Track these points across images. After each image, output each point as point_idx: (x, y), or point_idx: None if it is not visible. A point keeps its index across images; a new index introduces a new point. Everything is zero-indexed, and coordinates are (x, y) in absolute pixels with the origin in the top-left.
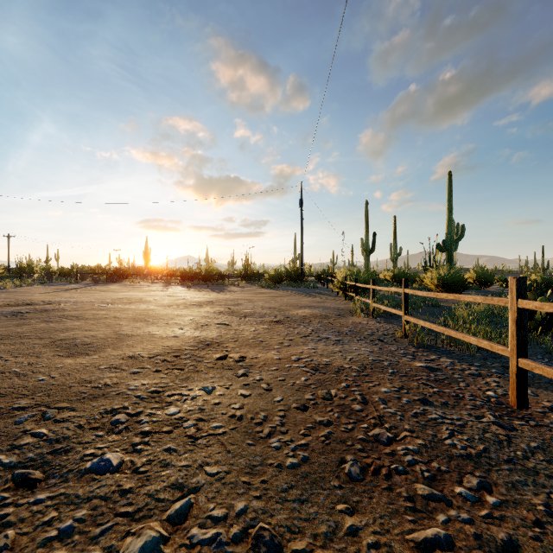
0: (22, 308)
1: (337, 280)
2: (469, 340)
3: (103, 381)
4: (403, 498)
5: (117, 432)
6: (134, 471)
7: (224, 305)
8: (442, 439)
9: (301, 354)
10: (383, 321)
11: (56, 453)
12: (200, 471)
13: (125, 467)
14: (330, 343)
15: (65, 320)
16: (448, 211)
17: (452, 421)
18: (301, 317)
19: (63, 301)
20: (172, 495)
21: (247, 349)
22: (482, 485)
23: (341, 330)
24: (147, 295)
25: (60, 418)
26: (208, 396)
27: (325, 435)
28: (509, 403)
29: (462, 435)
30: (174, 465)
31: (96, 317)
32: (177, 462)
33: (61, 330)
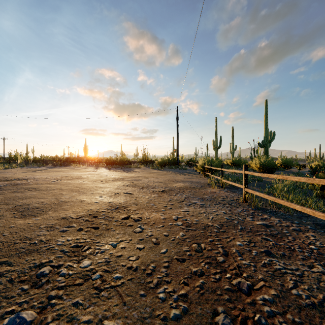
0: (1, 183)
1: (199, 165)
2: (295, 207)
3: (39, 238)
4: None
5: (39, 285)
6: None
7: (130, 180)
8: (289, 288)
9: (179, 215)
10: (229, 191)
11: None
12: None
13: (37, 323)
14: (197, 206)
15: (27, 191)
16: (265, 123)
17: (292, 271)
18: (177, 188)
19: (30, 178)
20: None
21: (143, 211)
22: None
23: (204, 197)
24: (83, 174)
25: None
26: (114, 249)
27: (199, 286)
28: None
29: (303, 284)
30: (79, 320)
31: (47, 189)
32: (81, 317)
33: (22, 198)
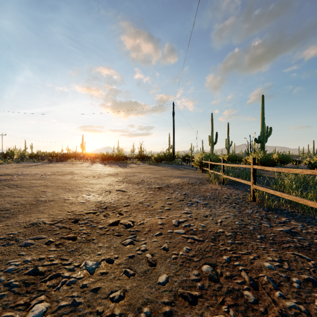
0: None
1: (196, 160)
2: None
3: None
4: None
5: None
6: None
7: (124, 176)
8: None
9: (180, 218)
10: (232, 188)
11: None
12: None
13: None
14: (200, 207)
15: (6, 188)
16: (261, 118)
17: None
18: (175, 184)
19: (18, 173)
20: None
21: (136, 213)
22: None
23: (205, 195)
24: (76, 170)
25: None
26: (89, 277)
27: None
28: None
29: None
30: None
31: (30, 185)
32: None
33: None
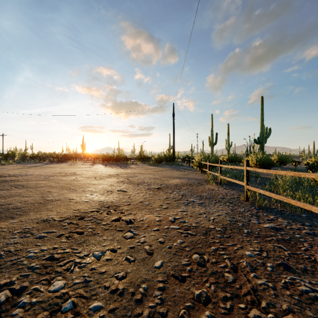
0: None
1: (196, 161)
2: (311, 208)
3: (7, 248)
4: None
5: None
6: None
7: (125, 177)
8: None
9: (176, 216)
10: (228, 188)
11: None
12: None
13: None
14: (196, 206)
15: (14, 188)
16: (261, 120)
17: None
18: (174, 185)
19: (22, 174)
20: None
21: (136, 211)
22: None
23: (202, 195)
24: (78, 170)
25: None
26: (97, 262)
27: None
28: None
29: None
30: None
31: (36, 186)
32: None
33: (5, 196)
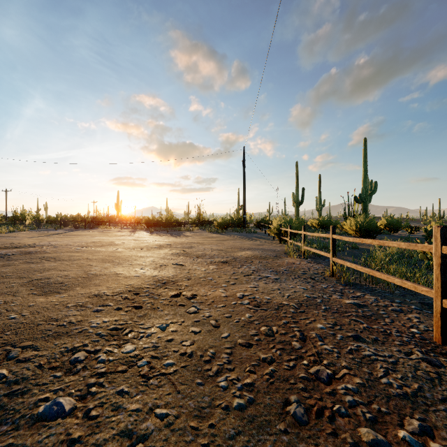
0: (9, 251)
1: (273, 227)
2: (393, 280)
3: (68, 319)
4: (348, 445)
5: (75, 372)
6: (85, 416)
7: (180, 247)
8: (378, 377)
9: (245, 292)
10: (313, 262)
11: (13, 395)
12: (150, 415)
13: (77, 411)
14: (269, 281)
15: (44, 261)
16: (363, 170)
17: (384, 358)
18: (244, 258)
19: (46, 244)
20: (120, 444)
21: (198, 287)
22: (424, 429)
23: (278, 269)
24: (116, 239)
25: (22, 358)
26: (162, 333)
27: (269, 374)
28: (432, 339)
29: (396, 372)
30: (125, 408)
31: (71, 258)
32: (128, 405)
33: (39, 270)
